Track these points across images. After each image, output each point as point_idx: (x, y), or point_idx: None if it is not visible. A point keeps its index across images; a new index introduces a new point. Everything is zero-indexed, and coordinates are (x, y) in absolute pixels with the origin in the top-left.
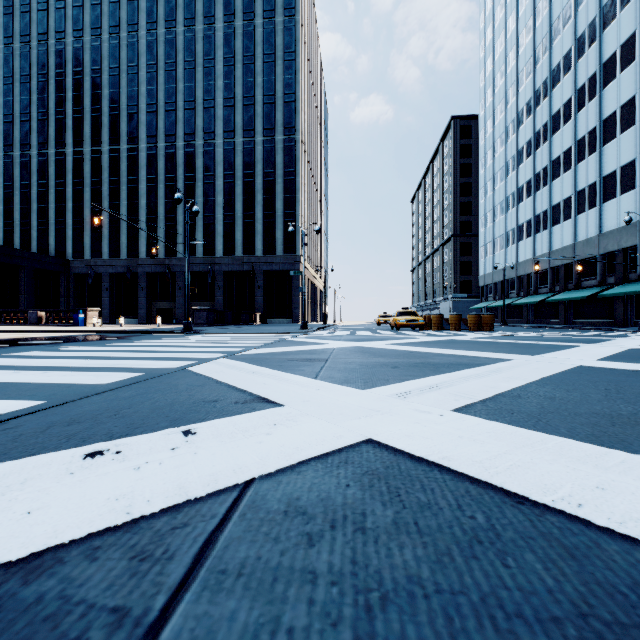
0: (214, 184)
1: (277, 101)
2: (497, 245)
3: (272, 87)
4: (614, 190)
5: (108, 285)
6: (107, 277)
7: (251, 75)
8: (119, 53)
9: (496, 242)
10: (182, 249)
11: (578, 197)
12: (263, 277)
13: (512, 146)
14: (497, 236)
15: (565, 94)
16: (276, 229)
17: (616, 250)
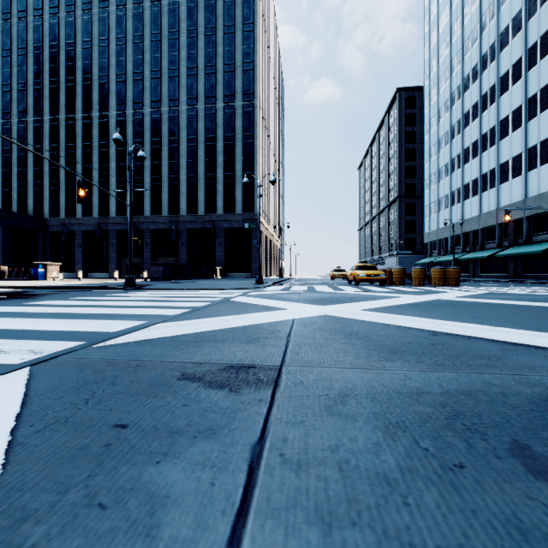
0: (178, 148)
1: (237, 69)
2: (442, 204)
3: (232, 56)
4: None
5: (81, 242)
6: (80, 234)
7: (212, 46)
8: (91, 28)
9: (441, 201)
10: (149, 208)
11: (529, 154)
12: (224, 234)
13: (457, 111)
14: (442, 196)
15: (514, 55)
16: (236, 189)
17: None
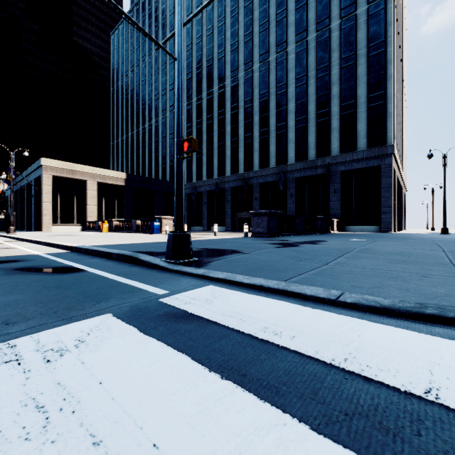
0: (286, 92)
1: None
2: None
3: None
4: None
5: (206, 200)
6: (205, 194)
7: None
8: (212, 15)
9: None
10: (257, 162)
11: None
12: (340, 179)
13: None
14: None
15: None
16: (357, 120)
17: None
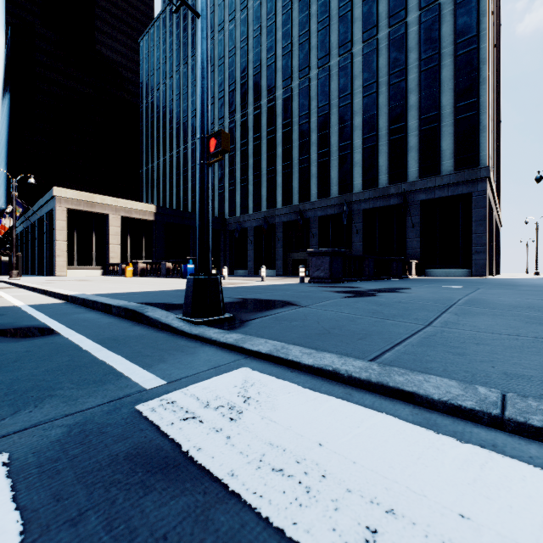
0: (351, 104)
1: None
2: None
3: None
4: None
5: (252, 238)
6: (251, 231)
7: None
8: (260, 12)
9: None
10: (315, 191)
11: None
12: (419, 210)
13: None
14: None
15: None
16: (441, 136)
17: None
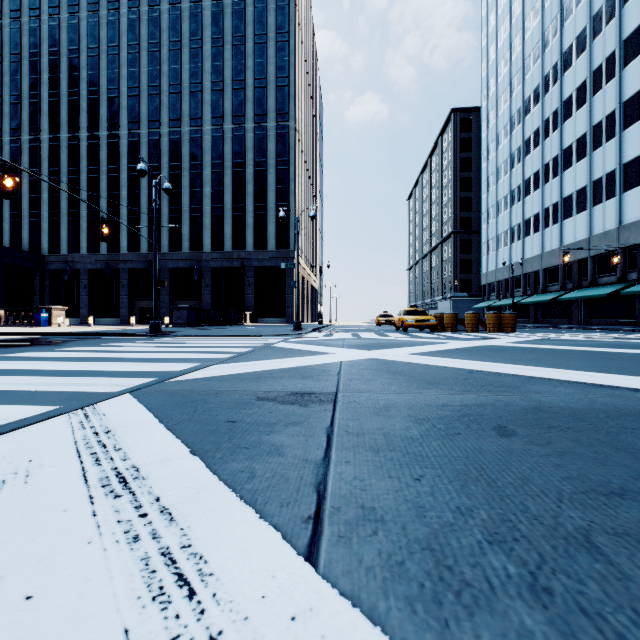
0: (201, 174)
1: (269, 85)
2: (501, 241)
3: (264, 70)
4: (637, 178)
5: (87, 282)
6: (85, 274)
7: (241, 57)
8: (98, 32)
9: (500, 238)
10: (167, 244)
11: (594, 187)
12: (254, 274)
13: (517, 136)
14: (501, 232)
15: (578, 77)
16: (268, 222)
17: (639, 243)
